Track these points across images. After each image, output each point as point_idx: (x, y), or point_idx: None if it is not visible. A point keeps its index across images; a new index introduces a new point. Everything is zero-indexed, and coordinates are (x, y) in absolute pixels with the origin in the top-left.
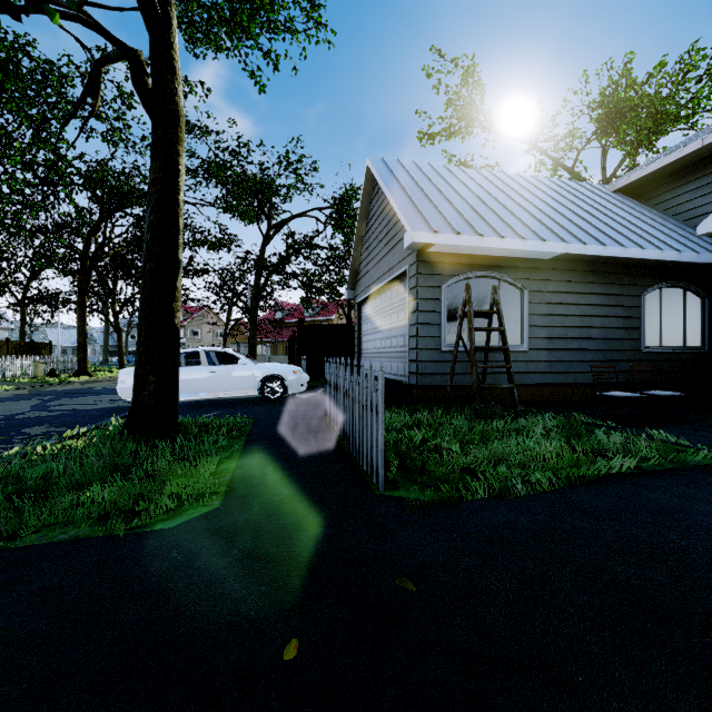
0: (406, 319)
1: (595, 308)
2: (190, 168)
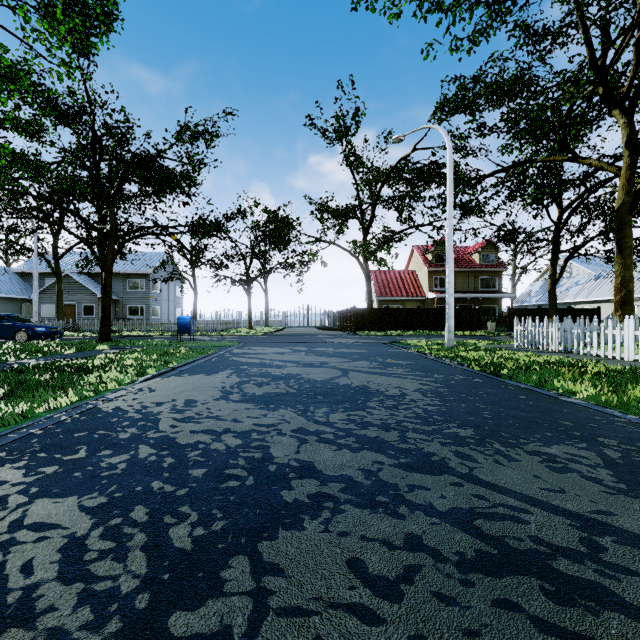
0: None
1: (10, 308)
2: None
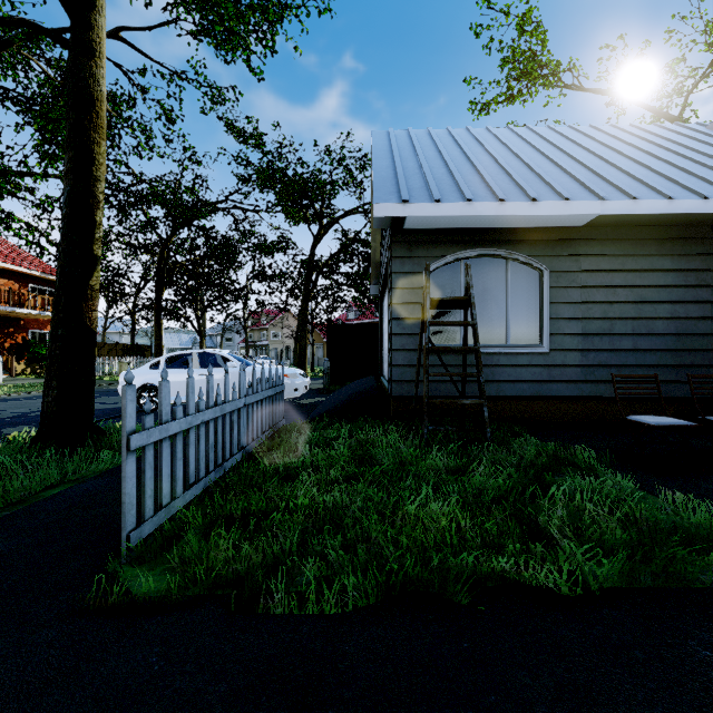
0: None
1: (661, 291)
2: (244, 176)
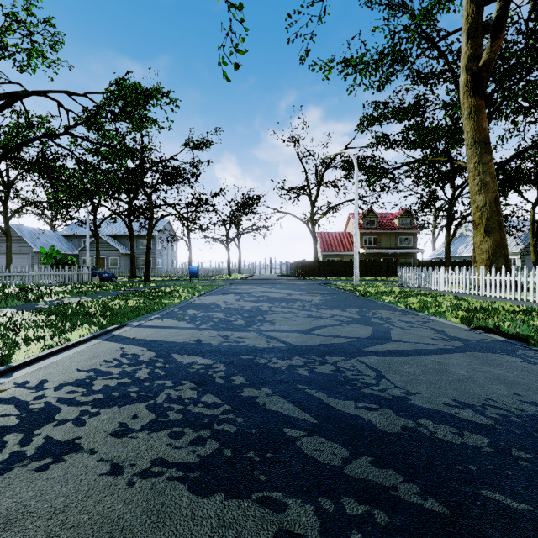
0: (28, 261)
1: None
2: None
